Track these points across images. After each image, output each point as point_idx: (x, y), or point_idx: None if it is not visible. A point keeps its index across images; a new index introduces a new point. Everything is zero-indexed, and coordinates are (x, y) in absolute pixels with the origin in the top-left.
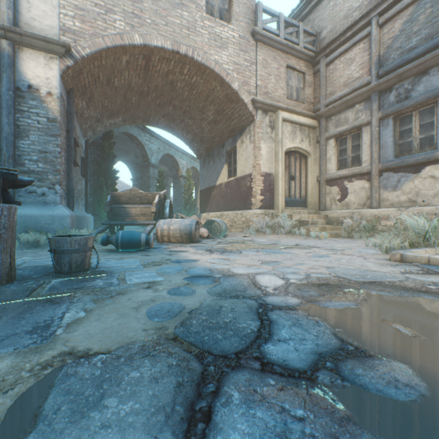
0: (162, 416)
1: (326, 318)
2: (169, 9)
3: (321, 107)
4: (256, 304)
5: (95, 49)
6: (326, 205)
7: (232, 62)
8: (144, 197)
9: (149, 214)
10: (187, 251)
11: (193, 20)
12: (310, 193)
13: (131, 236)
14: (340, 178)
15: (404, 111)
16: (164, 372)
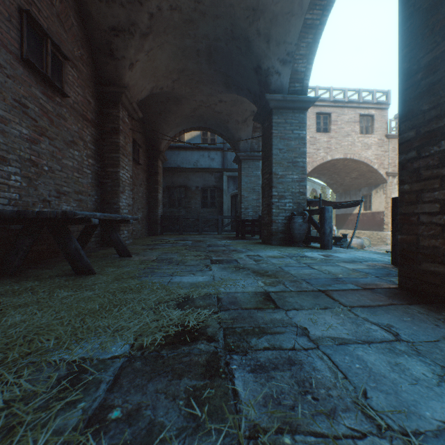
0: None
1: None
2: (341, 139)
3: None
4: None
5: (312, 168)
6: None
7: (373, 155)
8: None
9: None
10: None
11: (353, 140)
12: None
13: None
14: None
15: None
16: None
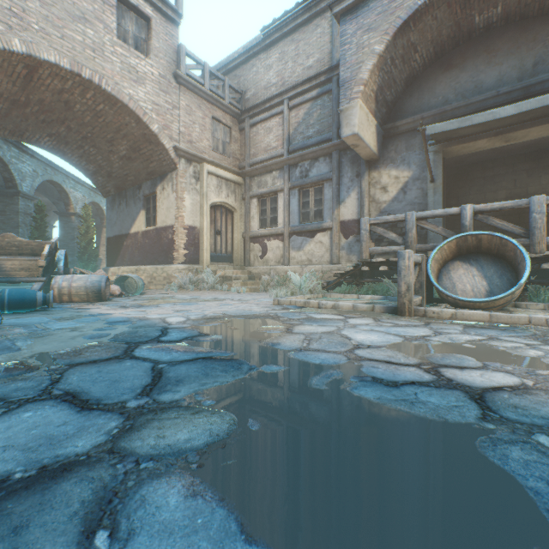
0: (113, 353)
1: (200, 328)
2: (66, 20)
3: (246, 165)
4: (162, 328)
5: None
6: (250, 261)
7: (151, 101)
8: (26, 246)
9: (34, 268)
10: (99, 308)
11: (101, 41)
12: (236, 248)
13: (23, 295)
14: (262, 236)
15: (305, 186)
16: (109, 348)
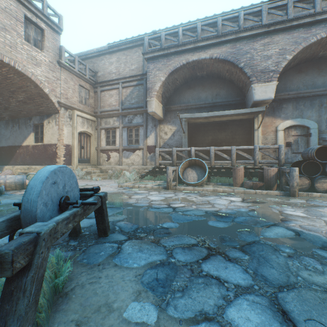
0: None
1: None
2: None
3: (98, 112)
4: None
5: None
6: (101, 162)
7: (44, 76)
8: None
9: None
10: None
11: (15, 42)
12: (92, 155)
13: None
14: (107, 150)
15: (130, 127)
16: None
